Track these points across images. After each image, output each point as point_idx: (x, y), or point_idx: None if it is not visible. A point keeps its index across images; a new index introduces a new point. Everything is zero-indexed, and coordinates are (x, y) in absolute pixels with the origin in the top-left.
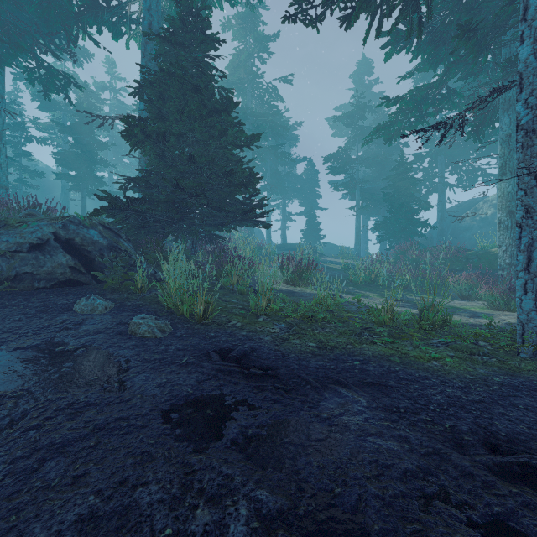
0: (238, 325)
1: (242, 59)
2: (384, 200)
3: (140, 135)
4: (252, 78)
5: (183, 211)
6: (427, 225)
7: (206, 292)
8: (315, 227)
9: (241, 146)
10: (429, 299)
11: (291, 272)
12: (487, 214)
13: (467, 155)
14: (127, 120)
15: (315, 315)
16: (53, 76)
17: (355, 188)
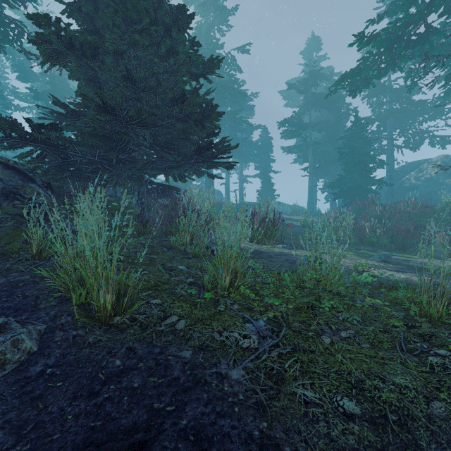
0: (180, 327)
1: (203, 30)
2: (339, 159)
3: (56, 41)
4: (213, 48)
5: (119, 148)
6: (383, 182)
7: (147, 255)
8: (270, 188)
9: (197, 77)
10: (415, 260)
11: (256, 228)
12: (432, 174)
13: (414, 119)
14: (34, 17)
15: (316, 304)
16: (4, 25)
17: (308, 150)
